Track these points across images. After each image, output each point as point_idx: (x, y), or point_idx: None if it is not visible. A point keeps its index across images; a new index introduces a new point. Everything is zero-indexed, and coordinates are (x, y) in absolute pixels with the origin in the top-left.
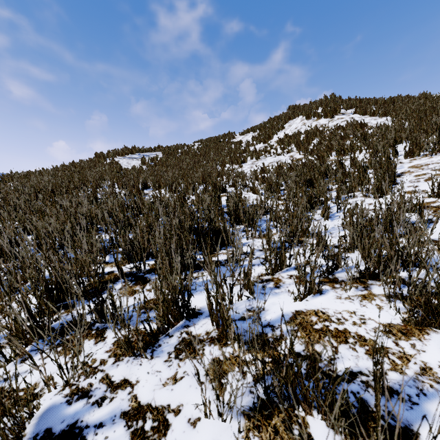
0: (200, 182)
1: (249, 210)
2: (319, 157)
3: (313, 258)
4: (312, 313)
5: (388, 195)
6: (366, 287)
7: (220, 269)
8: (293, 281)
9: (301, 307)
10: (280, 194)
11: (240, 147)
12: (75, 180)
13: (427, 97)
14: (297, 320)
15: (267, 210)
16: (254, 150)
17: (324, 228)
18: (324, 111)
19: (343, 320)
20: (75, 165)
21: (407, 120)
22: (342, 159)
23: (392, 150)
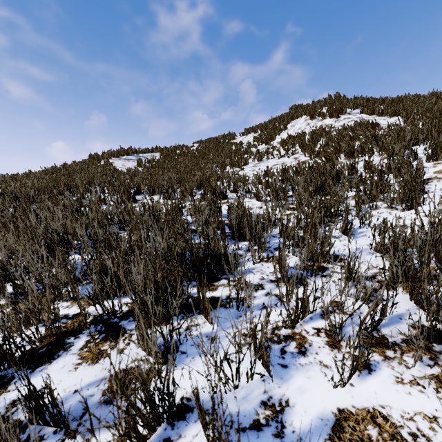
0: (198, 187)
1: (255, 225)
2: (327, 160)
3: (342, 298)
4: (366, 416)
5: (418, 207)
6: (434, 357)
7: (220, 312)
8: (324, 341)
9: (346, 401)
10: (288, 201)
11: (241, 148)
12: (61, 185)
13: (439, 96)
14: (345, 435)
15: (274, 222)
16: (255, 152)
17: (347, 249)
18: (329, 110)
19: (422, 438)
20: (66, 167)
21: (421, 120)
22: (355, 162)
23: (410, 153)
